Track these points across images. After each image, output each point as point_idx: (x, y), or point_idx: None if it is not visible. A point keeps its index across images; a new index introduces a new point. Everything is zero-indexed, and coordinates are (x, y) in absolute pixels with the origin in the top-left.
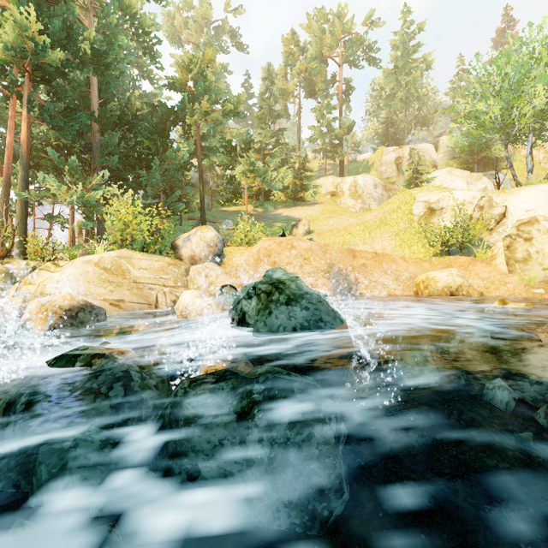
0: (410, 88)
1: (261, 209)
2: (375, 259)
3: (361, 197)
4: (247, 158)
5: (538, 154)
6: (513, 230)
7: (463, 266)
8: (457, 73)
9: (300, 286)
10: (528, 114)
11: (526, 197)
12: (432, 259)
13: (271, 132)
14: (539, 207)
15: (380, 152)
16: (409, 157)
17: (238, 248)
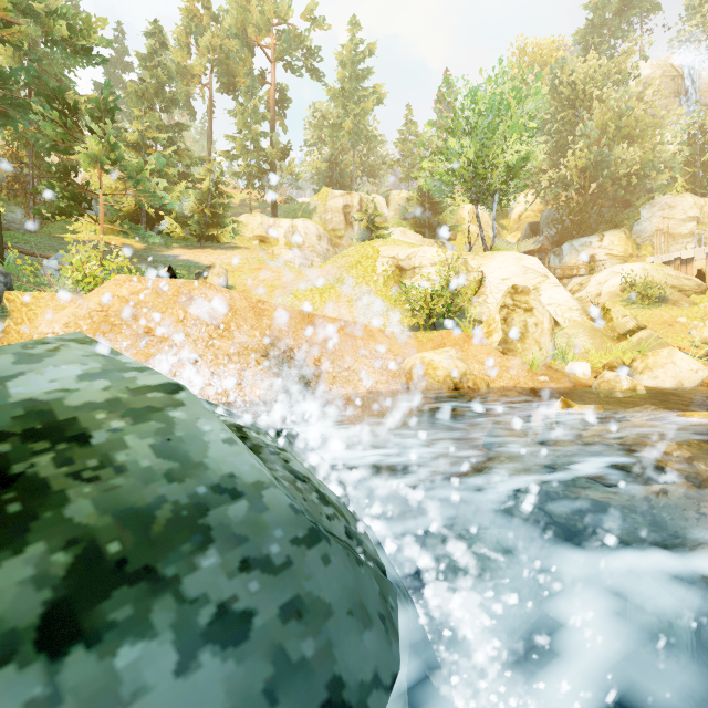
0: (360, 122)
1: (141, 245)
2: (345, 332)
3: (302, 249)
4: (103, 135)
5: (477, 230)
6: (509, 299)
7: (459, 345)
8: (406, 123)
9: (185, 444)
10: (501, 166)
11: (501, 263)
12: (418, 333)
13: (161, 123)
14: (514, 276)
15: (325, 195)
16: (359, 208)
17: (50, 296)
